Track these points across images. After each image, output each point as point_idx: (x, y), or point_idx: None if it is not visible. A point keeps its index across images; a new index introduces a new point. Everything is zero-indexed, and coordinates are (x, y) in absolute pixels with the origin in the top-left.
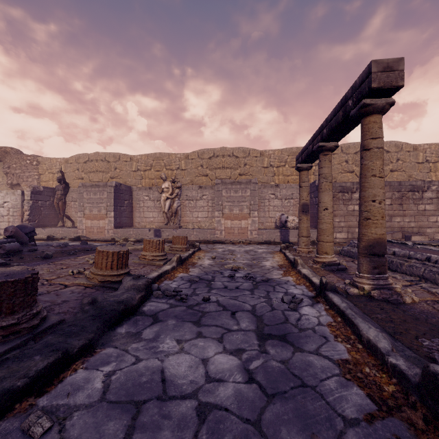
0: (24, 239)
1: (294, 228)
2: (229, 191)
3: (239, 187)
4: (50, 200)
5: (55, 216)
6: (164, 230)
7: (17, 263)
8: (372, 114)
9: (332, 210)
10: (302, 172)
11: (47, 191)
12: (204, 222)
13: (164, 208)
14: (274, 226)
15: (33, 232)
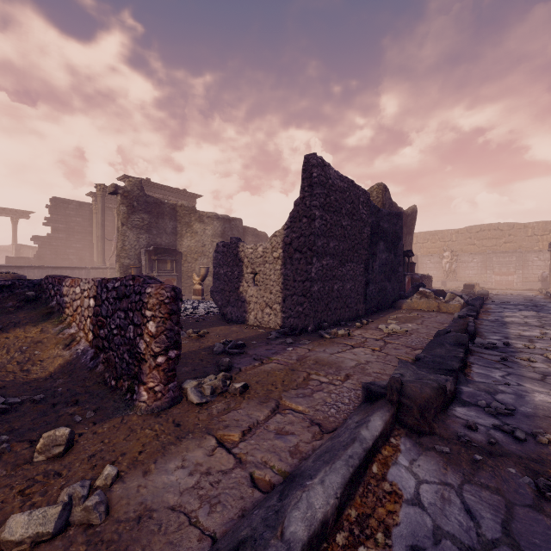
0: None
1: None
2: (498, 258)
3: (506, 255)
4: None
5: None
6: (448, 282)
7: None
8: None
9: None
10: None
11: None
12: (474, 277)
13: (445, 268)
14: (537, 280)
15: None
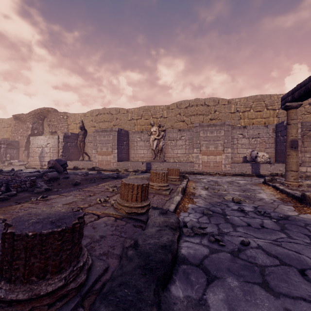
0: (60, 169)
1: (264, 163)
2: (205, 132)
3: (214, 129)
4: (75, 142)
5: (78, 153)
6: (153, 163)
7: (56, 188)
8: None
9: None
10: (291, 110)
11: (73, 135)
12: (183, 157)
13: (153, 146)
14: (242, 161)
15: (66, 164)
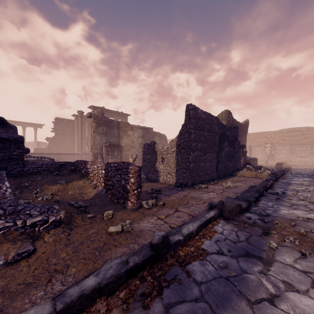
0: None
1: None
2: (299, 147)
3: (304, 146)
4: None
5: None
6: (269, 161)
7: None
8: None
9: None
10: None
11: None
12: (285, 159)
13: (267, 153)
14: None
15: None
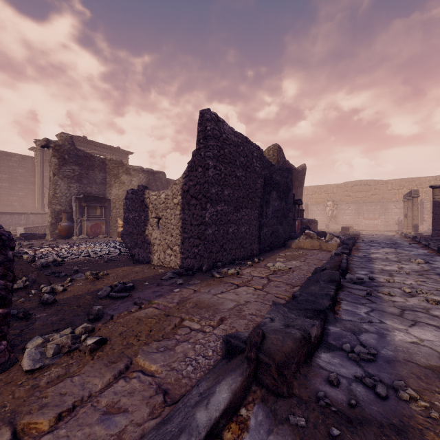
0: None
1: None
2: (367, 206)
3: (372, 204)
4: None
5: None
6: (331, 225)
7: None
8: (414, 198)
9: (412, 217)
10: (405, 202)
11: None
12: (350, 221)
13: (328, 214)
14: (395, 224)
15: None
